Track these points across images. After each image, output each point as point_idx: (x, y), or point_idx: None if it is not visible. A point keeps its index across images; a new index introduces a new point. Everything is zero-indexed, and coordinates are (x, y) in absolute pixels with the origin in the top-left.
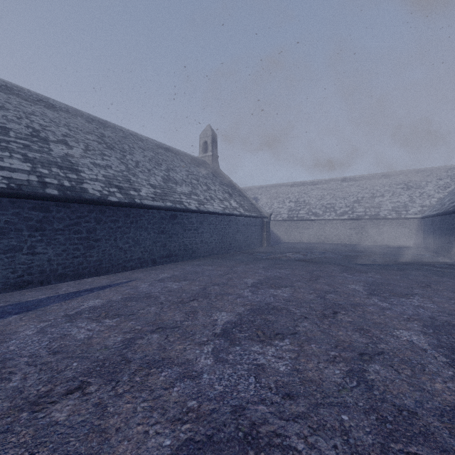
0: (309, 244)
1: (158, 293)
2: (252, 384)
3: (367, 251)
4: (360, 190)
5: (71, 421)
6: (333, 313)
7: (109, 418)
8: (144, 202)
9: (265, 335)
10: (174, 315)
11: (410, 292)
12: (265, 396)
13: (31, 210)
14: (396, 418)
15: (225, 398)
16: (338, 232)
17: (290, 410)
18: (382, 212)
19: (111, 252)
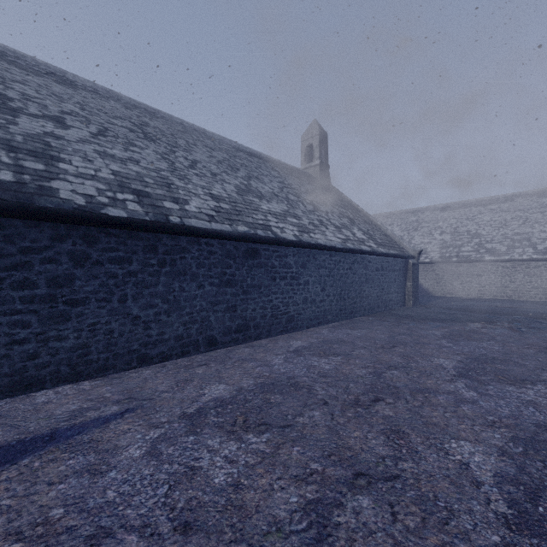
0: (489, 303)
1: None
2: None
3: None
4: None
5: None
6: None
7: None
8: (189, 222)
9: None
10: None
11: None
12: None
13: None
14: None
15: None
16: (540, 282)
17: None
18: None
19: (112, 326)
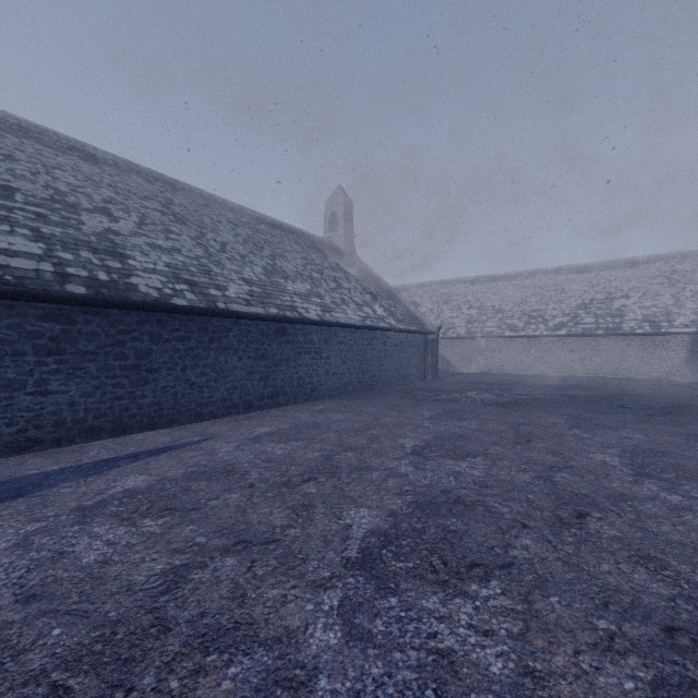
0: (503, 377)
1: (247, 465)
2: None
3: (604, 389)
4: (588, 288)
5: None
6: (576, 517)
7: None
8: (232, 307)
9: (448, 567)
10: (271, 512)
11: None
12: None
13: (41, 319)
14: None
15: None
16: (550, 357)
17: None
18: (626, 323)
19: (176, 389)
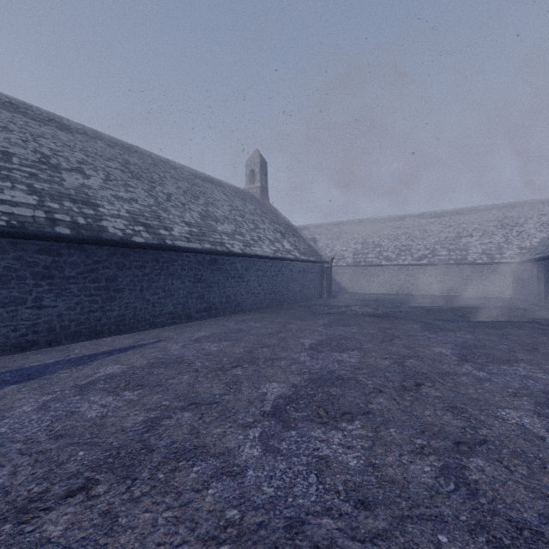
0: (380, 295)
1: (192, 358)
2: (312, 485)
3: (452, 304)
4: (443, 229)
5: (68, 539)
6: (415, 386)
7: (119, 534)
8: (177, 243)
9: (329, 414)
10: (212, 386)
11: (513, 357)
12: (331, 504)
13: (37, 253)
14: (515, 541)
15: (277, 506)
16: (415, 281)
17: (366, 526)
18: (470, 255)
19: (136, 304)
